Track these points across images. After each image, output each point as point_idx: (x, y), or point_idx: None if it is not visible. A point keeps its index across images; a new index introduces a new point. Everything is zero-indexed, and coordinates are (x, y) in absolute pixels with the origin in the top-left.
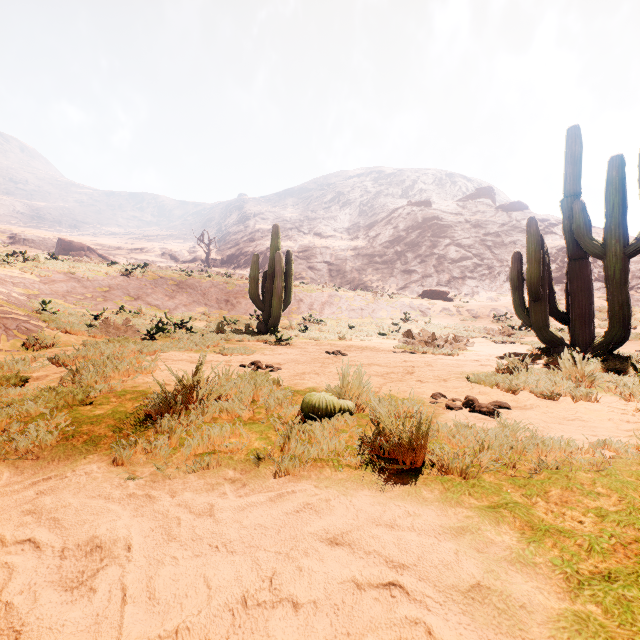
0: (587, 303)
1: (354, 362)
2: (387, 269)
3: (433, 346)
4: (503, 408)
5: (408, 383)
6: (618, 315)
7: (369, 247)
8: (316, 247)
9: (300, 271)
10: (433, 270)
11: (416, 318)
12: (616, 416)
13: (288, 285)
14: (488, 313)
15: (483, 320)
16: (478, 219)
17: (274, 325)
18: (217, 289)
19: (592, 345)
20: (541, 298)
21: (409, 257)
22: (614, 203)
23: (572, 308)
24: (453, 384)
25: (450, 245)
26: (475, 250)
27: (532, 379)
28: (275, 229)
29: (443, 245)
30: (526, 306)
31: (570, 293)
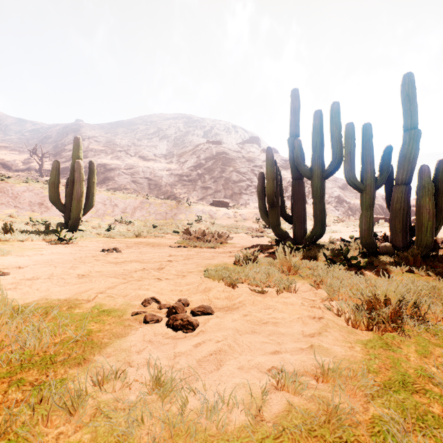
0: (302, 209)
1: (119, 259)
2: (191, 185)
3: (202, 241)
4: (206, 314)
5: (141, 283)
6: (319, 217)
7: (179, 169)
8: (139, 166)
9: (125, 183)
10: (222, 187)
11: (206, 220)
12: (306, 312)
13: (91, 191)
14: (252, 216)
15: (249, 221)
16: (250, 156)
17: (74, 225)
18: (32, 193)
19: (305, 238)
20: (275, 205)
21: (207, 178)
22: (317, 142)
23: (294, 212)
24: (187, 280)
25: (233, 171)
26: (248, 176)
27: (251, 272)
28: (76, 141)
29: (229, 171)
30: (267, 211)
31: (293, 202)
